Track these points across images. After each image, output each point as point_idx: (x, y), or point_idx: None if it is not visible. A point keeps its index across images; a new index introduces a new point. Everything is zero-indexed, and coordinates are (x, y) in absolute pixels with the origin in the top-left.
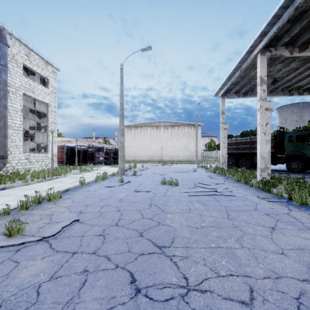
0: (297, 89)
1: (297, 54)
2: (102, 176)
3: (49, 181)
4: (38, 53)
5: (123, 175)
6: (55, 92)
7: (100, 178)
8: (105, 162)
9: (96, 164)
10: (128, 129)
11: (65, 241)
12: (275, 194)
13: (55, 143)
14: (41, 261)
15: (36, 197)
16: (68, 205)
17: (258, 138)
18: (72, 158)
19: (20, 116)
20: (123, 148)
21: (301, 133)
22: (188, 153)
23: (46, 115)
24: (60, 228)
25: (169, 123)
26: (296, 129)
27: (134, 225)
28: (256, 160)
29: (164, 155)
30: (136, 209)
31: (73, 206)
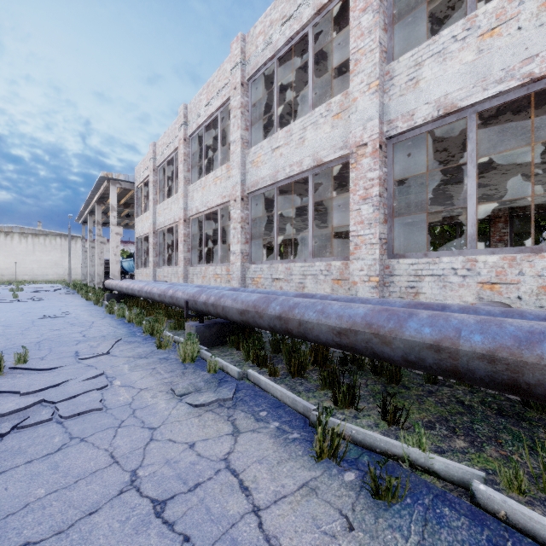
0: None
1: None
2: None
3: None
4: None
5: None
6: None
7: None
8: None
9: None
10: None
11: None
12: None
13: None
14: None
15: None
16: None
17: (88, 263)
18: None
19: None
20: None
21: None
22: (62, 271)
23: None
24: None
25: (29, 230)
26: None
27: None
28: None
29: (20, 274)
30: None
31: None
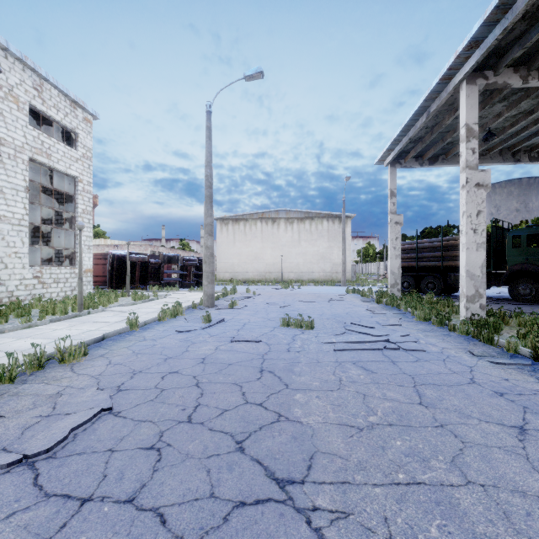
0: (528, 152)
1: (535, 83)
2: (173, 310)
3: (73, 320)
4: (58, 85)
5: (212, 308)
6: (90, 157)
7: (167, 314)
8: (181, 283)
9: (164, 286)
10: (222, 224)
11: (70, 466)
12: (504, 348)
13: (90, 249)
14: (1, 526)
15: (34, 356)
16: (98, 371)
17: (462, 239)
18: (122, 276)
19: (23, 199)
20: (211, 258)
21: (537, 230)
22: (329, 267)
23: (72, 197)
24: (66, 432)
25: (295, 213)
26: (521, 224)
27: (227, 422)
28: (454, 280)
29: (286, 271)
30: (233, 381)
31: (108, 374)
